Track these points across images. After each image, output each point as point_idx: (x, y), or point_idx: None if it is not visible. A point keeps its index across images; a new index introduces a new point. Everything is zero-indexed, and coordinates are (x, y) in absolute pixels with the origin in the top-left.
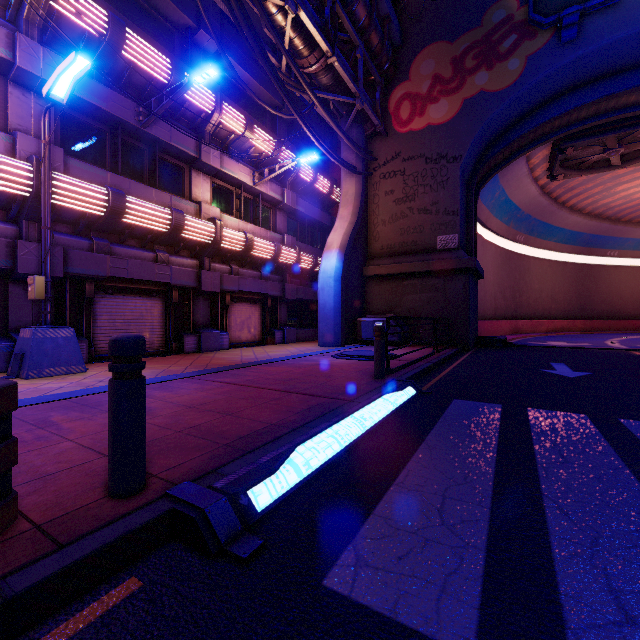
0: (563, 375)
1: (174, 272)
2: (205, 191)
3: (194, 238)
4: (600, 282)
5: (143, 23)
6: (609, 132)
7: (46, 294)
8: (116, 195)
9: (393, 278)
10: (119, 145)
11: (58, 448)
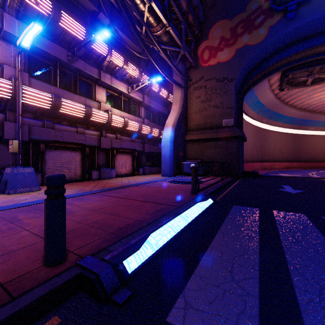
0: (289, 192)
1: (87, 138)
2: (103, 96)
3: (97, 120)
4: (305, 143)
5: (70, 9)
6: (311, 66)
7: (19, 150)
8: (56, 98)
9: (200, 141)
10: (58, 72)
11: (20, 235)
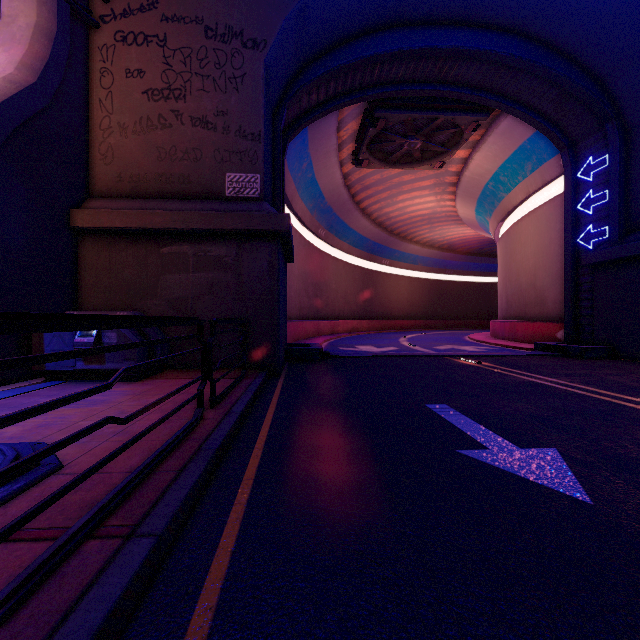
0: (554, 489)
1: None
2: None
3: None
4: (378, 287)
5: None
6: (418, 111)
7: None
8: None
9: (140, 239)
10: None
11: None
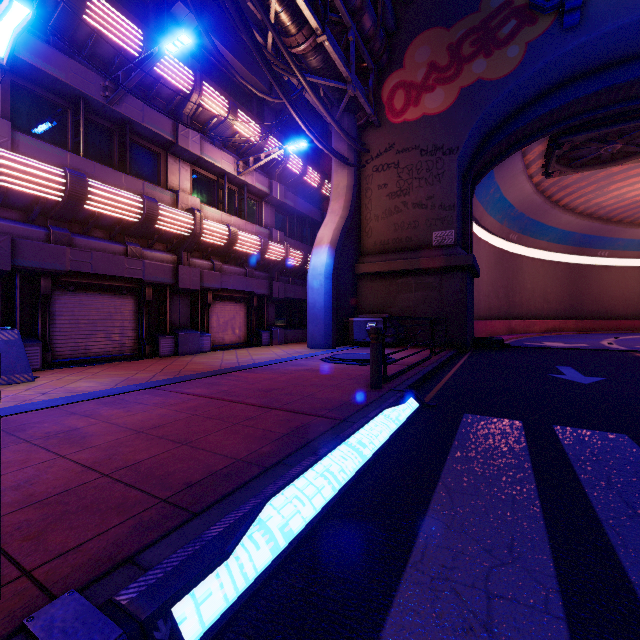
0: (576, 381)
1: (147, 267)
2: (184, 179)
3: (170, 230)
4: (591, 282)
5: None
6: (608, 126)
7: None
8: (75, 178)
9: (386, 276)
10: (82, 123)
11: None
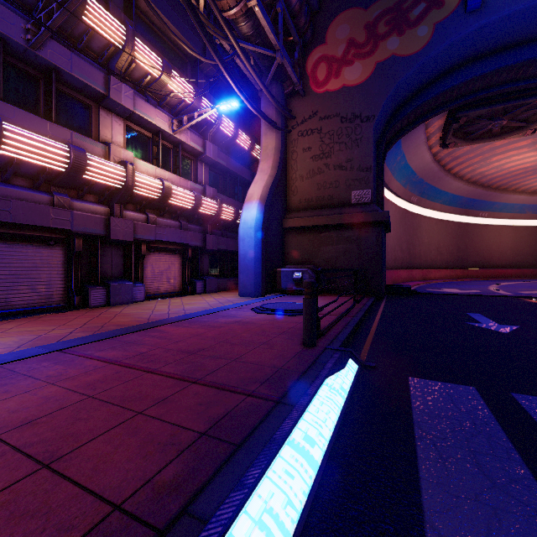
0: (495, 330)
1: (76, 218)
2: (117, 133)
3: (100, 181)
4: (474, 238)
5: None
6: (498, 104)
7: None
8: None
9: (311, 230)
10: None
11: None
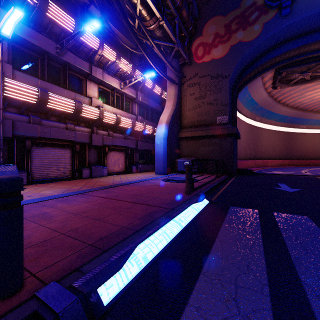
0: (286, 190)
1: (77, 135)
2: (94, 92)
3: (88, 116)
4: (297, 141)
5: None
6: (304, 64)
7: None
8: (43, 92)
9: (194, 138)
10: (45, 65)
11: None
